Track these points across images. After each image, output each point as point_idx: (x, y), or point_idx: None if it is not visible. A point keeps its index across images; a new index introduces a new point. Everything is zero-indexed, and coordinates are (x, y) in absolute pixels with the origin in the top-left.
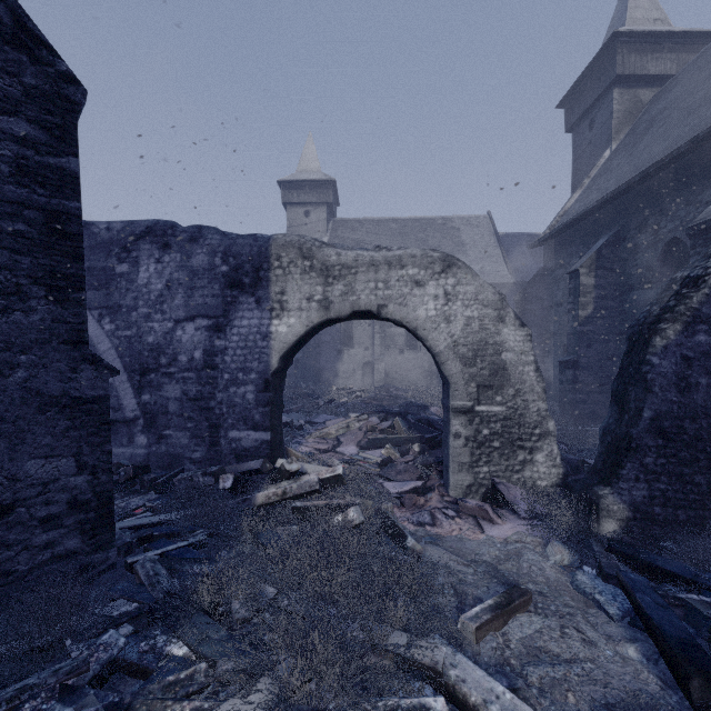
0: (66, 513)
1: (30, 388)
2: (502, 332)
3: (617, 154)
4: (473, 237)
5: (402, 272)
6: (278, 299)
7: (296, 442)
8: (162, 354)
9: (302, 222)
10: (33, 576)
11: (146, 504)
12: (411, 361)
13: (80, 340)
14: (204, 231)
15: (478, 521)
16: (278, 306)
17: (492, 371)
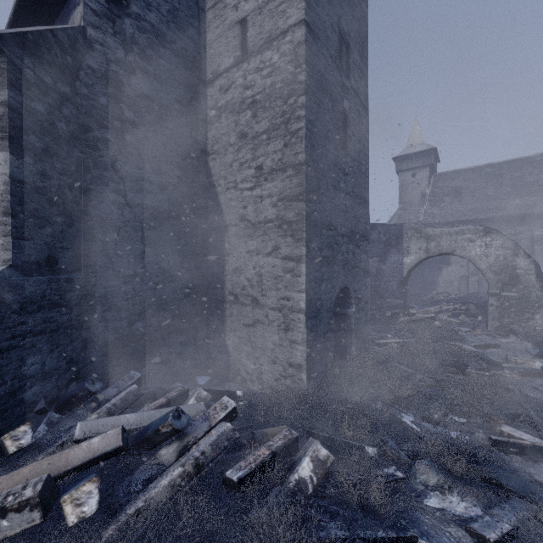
0: None
1: None
2: (516, 261)
3: None
4: None
5: (463, 236)
6: (406, 249)
7: None
8: None
9: (410, 181)
10: None
11: None
12: None
13: None
14: (376, 225)
15: (496, 337)
16: (406, 252)
17: (510, 278)
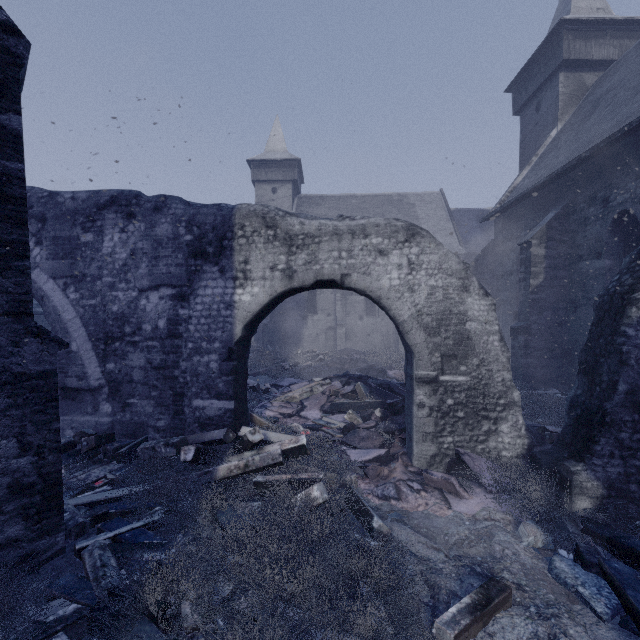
0: (6, 499)
1: None
2: (466, 302)
3: (563, 134)
4: (427, 212)
5: (366, 241)
6: (241, 268)
7: (261, 406)
8: (127, 323)
9: (270, 198)
10: None
11: (106, 476)
12: (370, 326)
13: (23, 311)
14: (169, 201)
15: (444, 495)
16: (241, 275)
17: (456, 341)
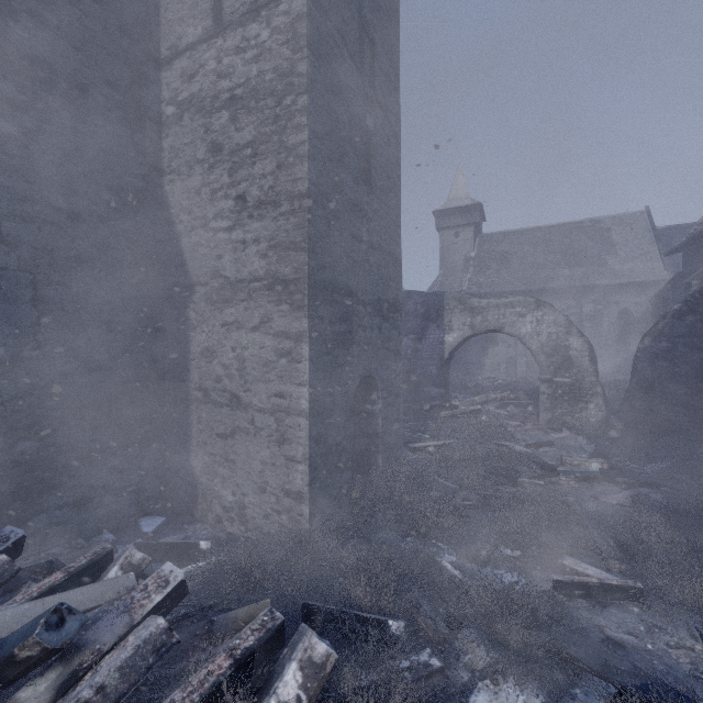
0: None
1: None
2: (569, 340)
3: None
4: (625, 235)
5: (513, 310)
6: (448, 325)
7: None
8: None
9: (453, 242)
10: None
11: None
12: None
13: None
14: (412, 293)
15: (549, 431)
16: (448, 328)
17: (563, 360)
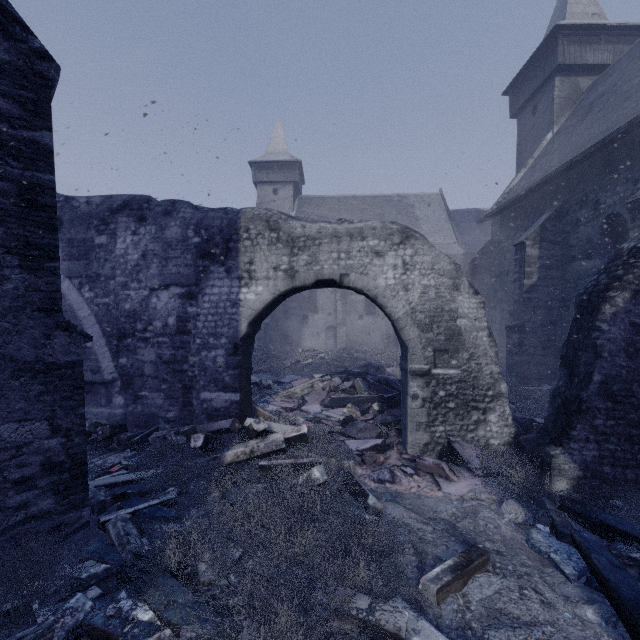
0: (39, 475)
1: (3, 354)
2: (457, 300)
3: (558, 137)
4: (426, 212)
5: (363, 243)
6: (246, 268)
7: (264, 401)
8: (138, 320)
9: (271, 199)
10: (7, 536)
11: (121, 462)
12: (370, 325)
13: (54, 308)
14: (178, 205)
15: (435, 478)
16: (246, 275)
17: (448, 336)
